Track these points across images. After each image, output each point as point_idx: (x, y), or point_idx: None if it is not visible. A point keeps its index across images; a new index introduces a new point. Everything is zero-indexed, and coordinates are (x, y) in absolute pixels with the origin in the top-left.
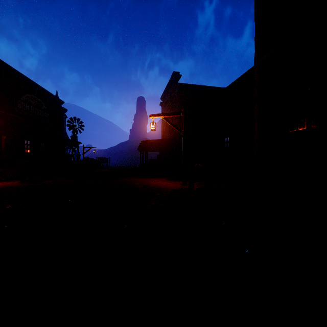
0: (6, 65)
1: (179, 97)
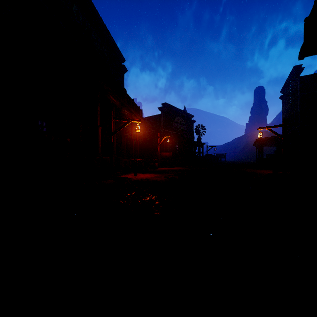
0: (169, 105)
1: (301, 91)
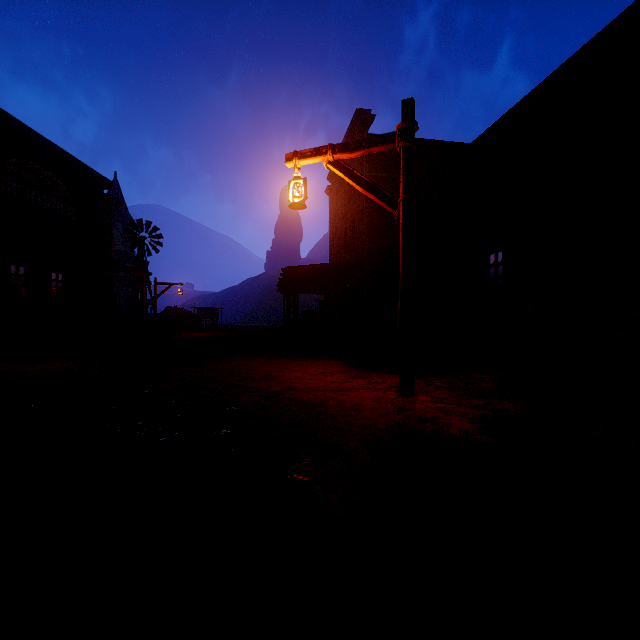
0: None
1: (370, 168)
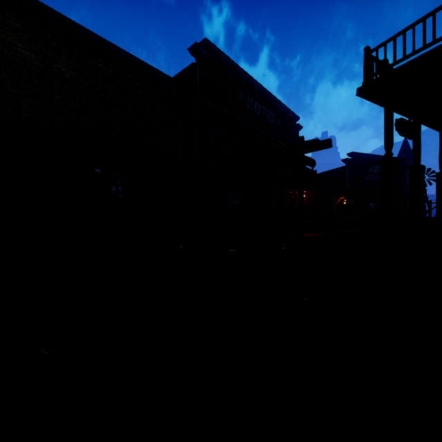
0: (358, 153)
1: None
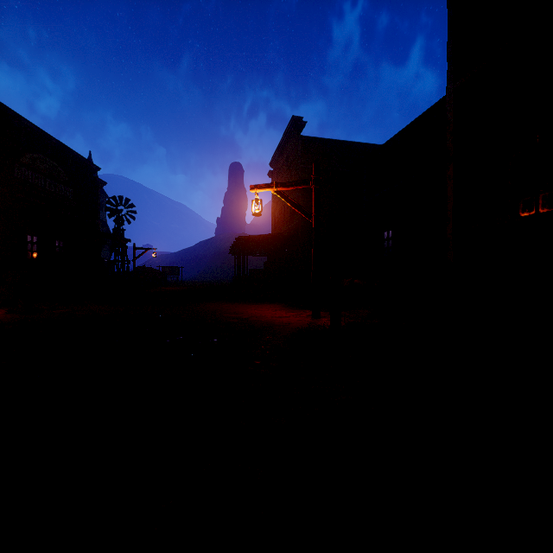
0: None
1: (302, 161)
